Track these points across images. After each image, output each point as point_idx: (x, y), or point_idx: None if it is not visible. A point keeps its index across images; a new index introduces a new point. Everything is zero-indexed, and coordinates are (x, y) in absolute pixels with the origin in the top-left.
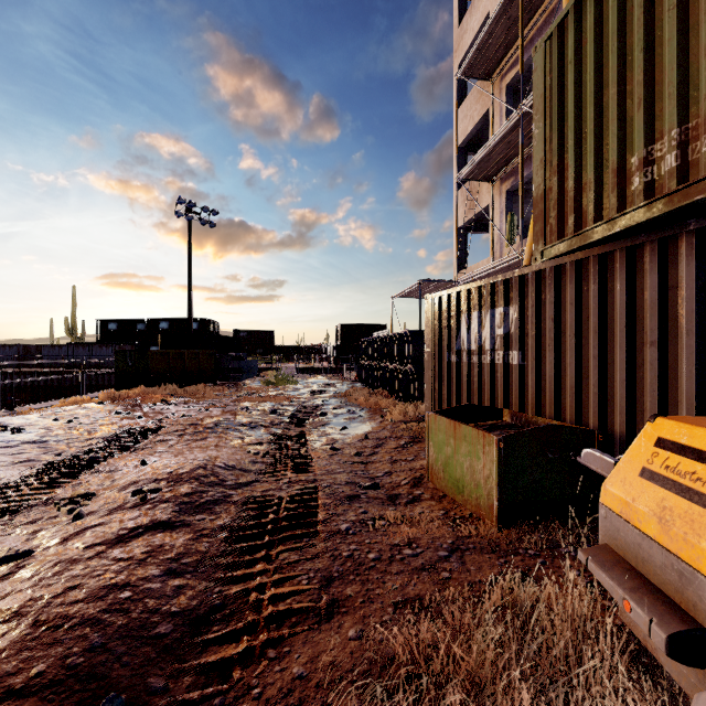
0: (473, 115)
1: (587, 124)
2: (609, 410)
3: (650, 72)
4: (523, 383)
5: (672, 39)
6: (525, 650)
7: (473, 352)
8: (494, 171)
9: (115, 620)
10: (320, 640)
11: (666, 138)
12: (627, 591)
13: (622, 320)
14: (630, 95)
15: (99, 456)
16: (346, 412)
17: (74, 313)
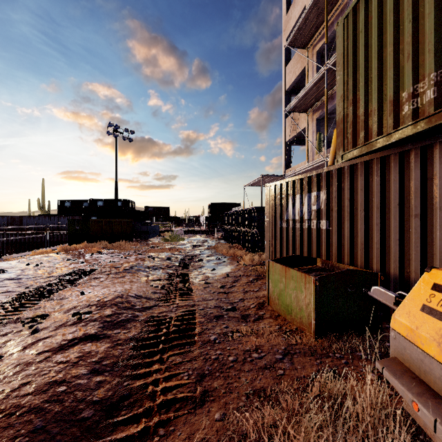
0: (295, 71)
1: (372, 71)
2: (387, 259)
3: (415, 35)
4: (329, 241)
5: (431, 13)
6: (339, 432)
7: (297, 221)
8: (309, 106)
9: (53, 408)
10: (195, 421)
11: (427, 79)
12: (415, 395)
13: (396, 200)
14: (401, 51)
15: (53, 288)
16: (215, 258)
17: (43, 196)
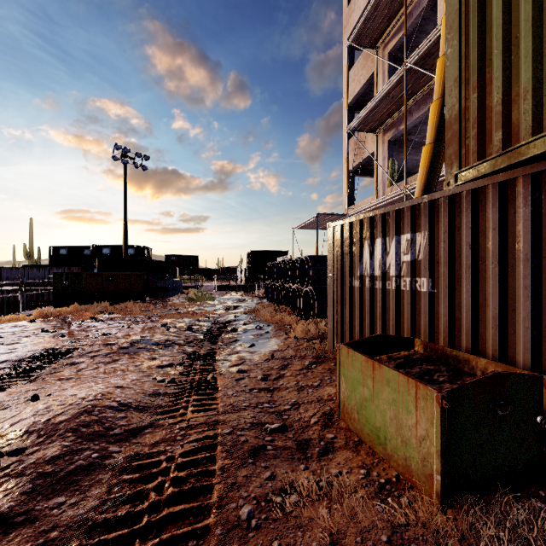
0: (360, 79)
1: (519, 27)
2: (545, 347)
3: None
4: (433, 311)
5: None
6: None
7: (377, 278)
8: (379, 123)
9: None
10: None
11: None
12: None
13: None
14: None
15: None
16: (255, 327)
17: (31, 241)
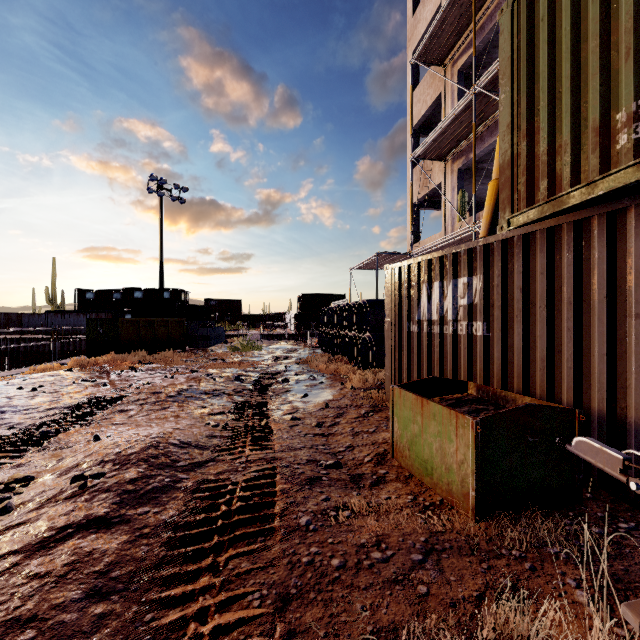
0: (426, 99)
1: (562, 82)
2: (585, 386)
3: None
4: (488, 354)
5: None
6: None
7: (435, 322)
8: (447, 150)
9: None
10: None
11: None
12: None
13: (601, 290)
14: (615, 46)
15: (51, 430)
16: (308, 378)
17: (54, 283)
